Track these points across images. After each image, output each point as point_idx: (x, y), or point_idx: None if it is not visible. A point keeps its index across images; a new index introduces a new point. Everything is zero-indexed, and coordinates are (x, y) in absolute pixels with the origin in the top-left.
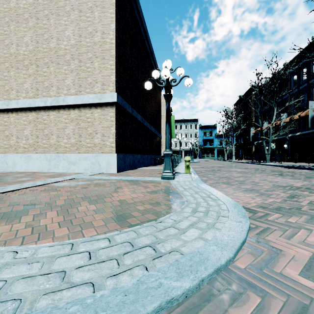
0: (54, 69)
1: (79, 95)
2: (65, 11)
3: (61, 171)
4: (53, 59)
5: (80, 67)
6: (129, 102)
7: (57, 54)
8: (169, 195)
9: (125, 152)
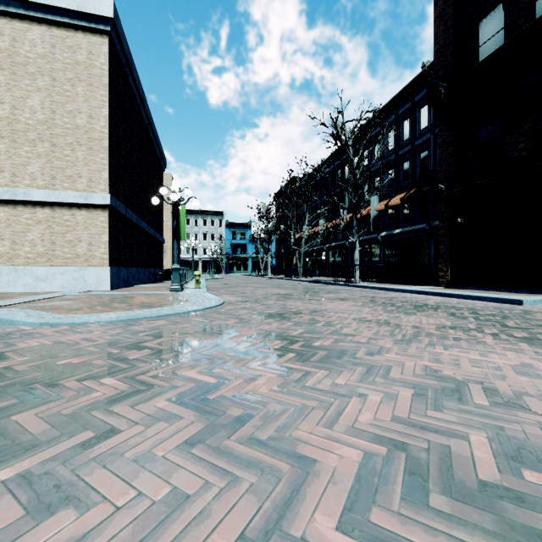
0: (6, 147)
1: (53, 190)
2: (27, 72)
3: (20, 291)
4: (5, 133)
5: (53, 153)
6: (122, 200)
7: (11, 127)
8: (178, 300)
9: (118, 265)
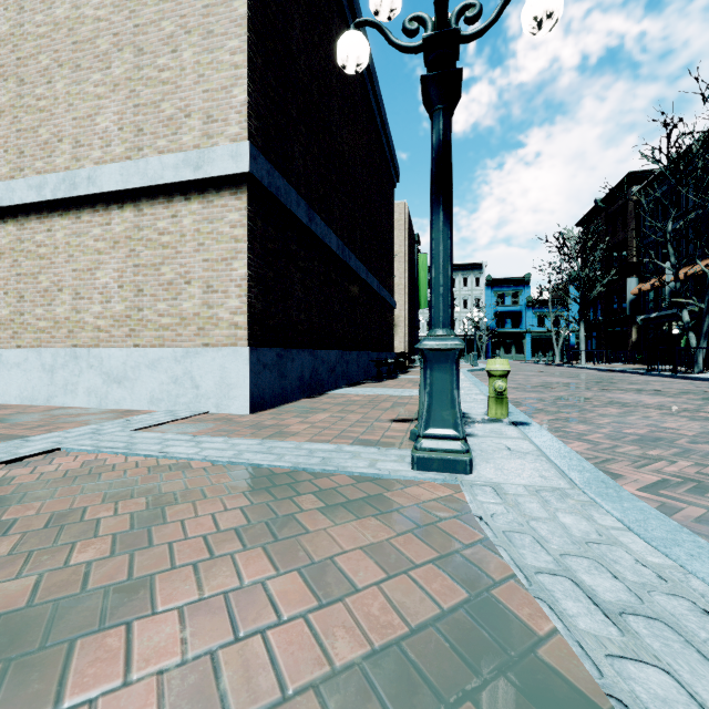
0: (65, 86)
1: (135, 159)
2: None
3: (82, 405)
4: (64, 55)
5: (138, 70)
6: (300, 189)
7: (73, 37)
8: None
9: (287, 345)
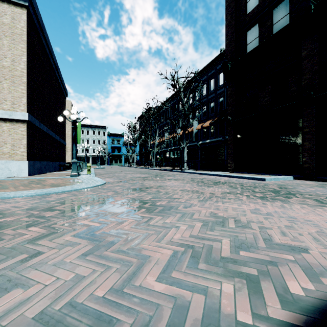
0: None
1: None
2: None
3: None
4: None
5: None
6: (36, 117)
7: None
8: (76, 181)
9: (34, 160)
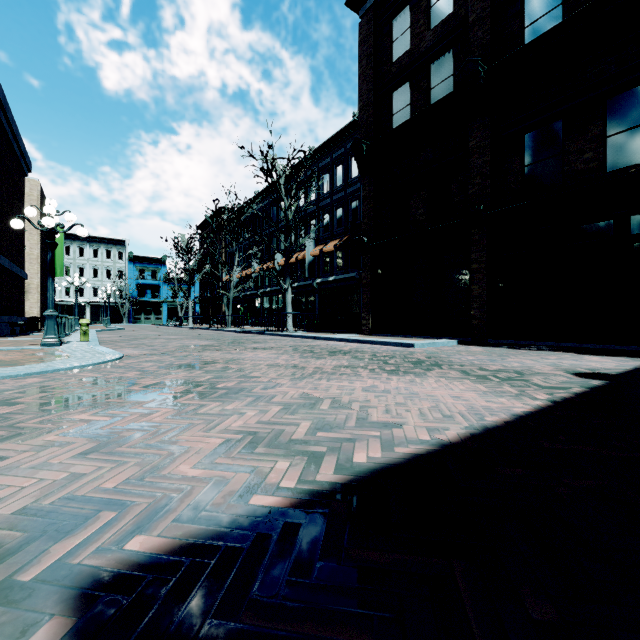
0: None
1: None
2: None
3: None
4: None
5: None
6: None
7: None
8: (55, 356)
9: None
